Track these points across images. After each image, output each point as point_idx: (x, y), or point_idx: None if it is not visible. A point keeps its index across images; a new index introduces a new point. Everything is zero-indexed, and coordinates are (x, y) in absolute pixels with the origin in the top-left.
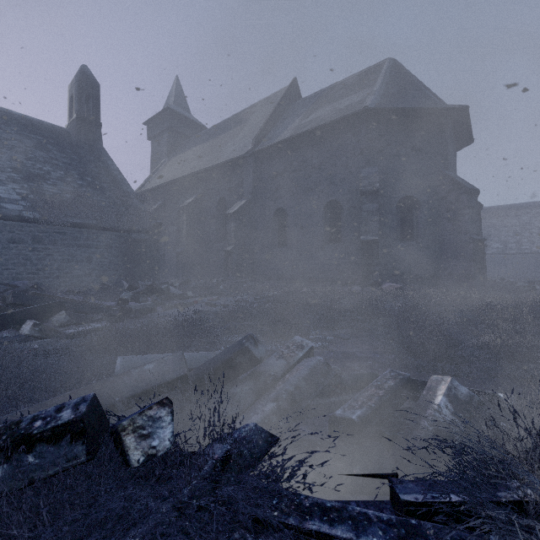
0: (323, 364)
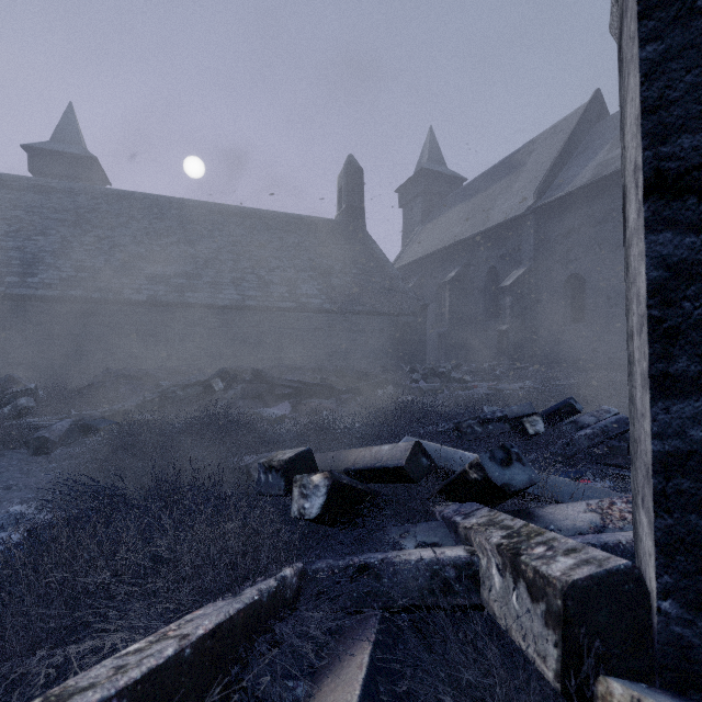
0: (625, 418)
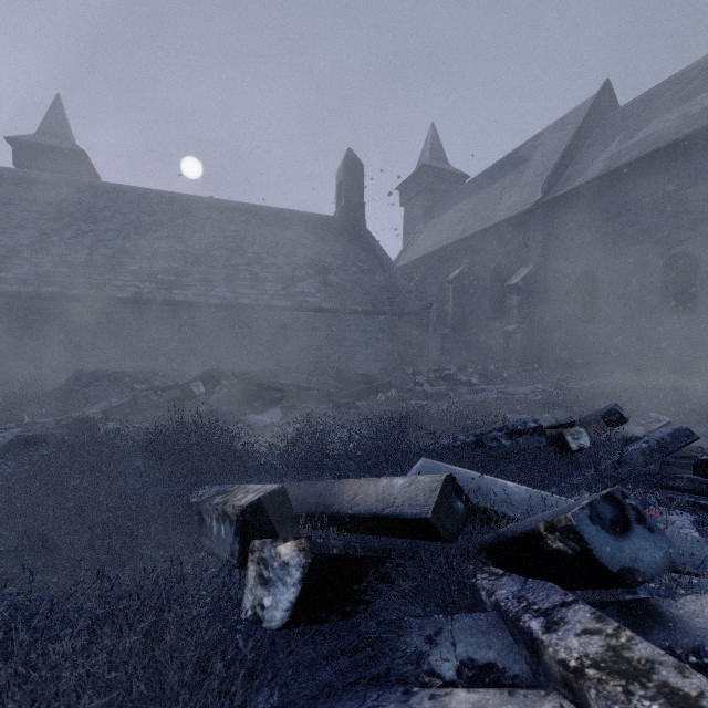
0: (685, 429)
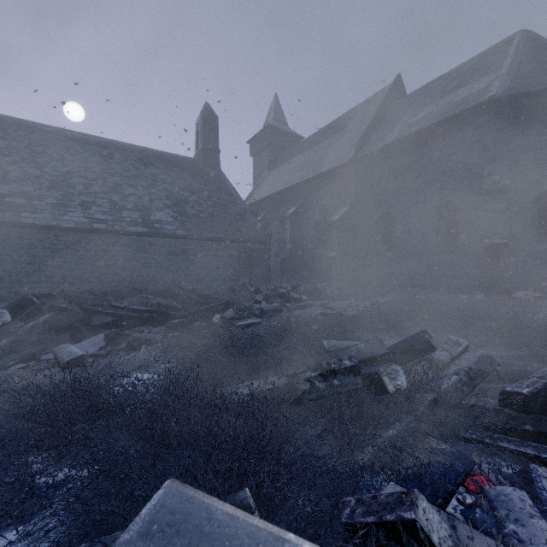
0: (487, 356)
